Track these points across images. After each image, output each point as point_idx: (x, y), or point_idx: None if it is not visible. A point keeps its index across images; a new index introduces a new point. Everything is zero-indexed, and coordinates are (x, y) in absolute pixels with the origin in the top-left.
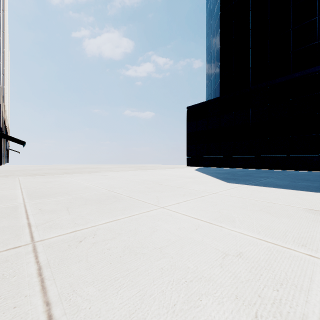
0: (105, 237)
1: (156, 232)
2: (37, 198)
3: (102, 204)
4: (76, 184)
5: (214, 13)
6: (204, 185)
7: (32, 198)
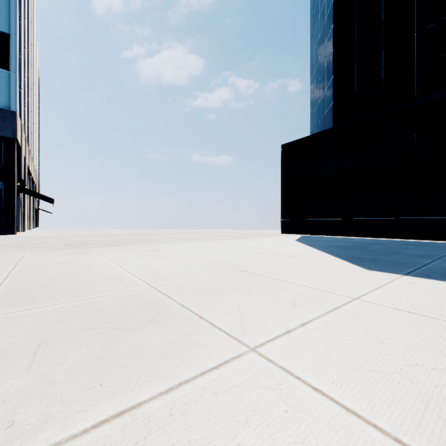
0: None
1: None
2: (9, 304)
3: (120, 331)
4: (101, 269)
5: (323, 1)
6: (326, 276)
7: None
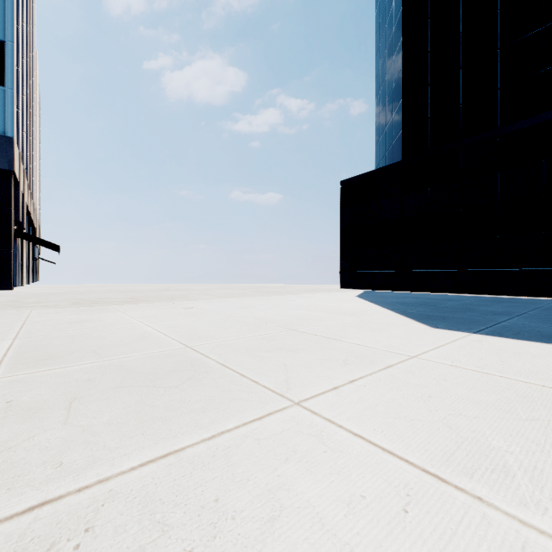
0: (113, 545)
1: (278, 522)
2: (27, 365)
3: (156, 389)
4: (126, 329)
5: (390, 8)
6: (385, 334)
7: (16, 366)
